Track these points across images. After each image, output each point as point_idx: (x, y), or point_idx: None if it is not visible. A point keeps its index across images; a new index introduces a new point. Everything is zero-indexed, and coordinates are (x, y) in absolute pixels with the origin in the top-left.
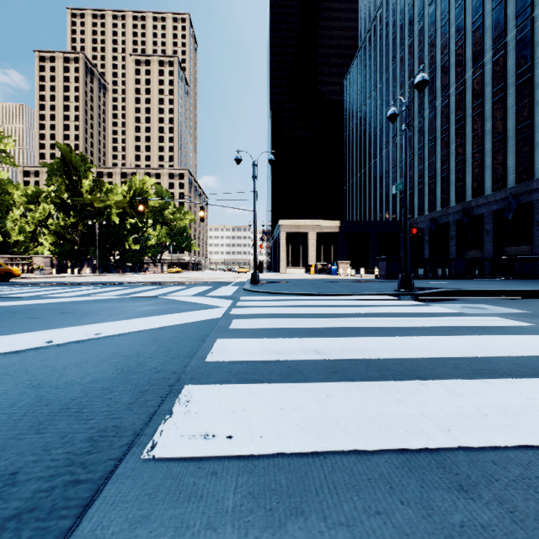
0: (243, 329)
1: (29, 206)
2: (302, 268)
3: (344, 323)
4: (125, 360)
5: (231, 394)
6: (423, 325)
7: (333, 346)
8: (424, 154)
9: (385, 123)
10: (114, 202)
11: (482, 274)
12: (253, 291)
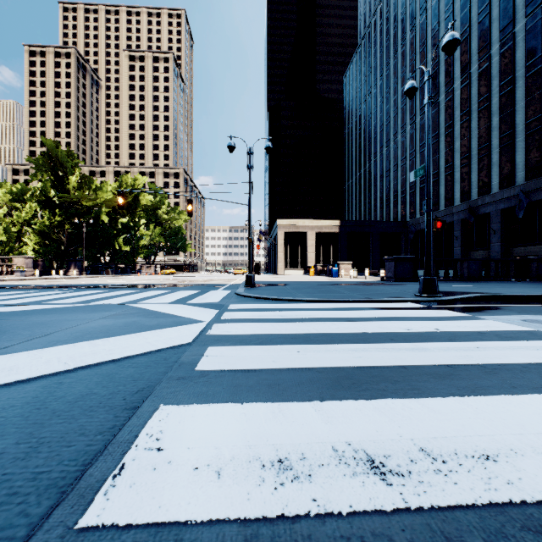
0: (219, 372)
1: (14, 204)
2: (301, 269)
3: (385, 357)
4: None
5: None
6: (515, 360)
7: (401, 435)
8: None
9: (385, 120)
10: (103, 200)
11: (497, 276)
12: (246, 297)
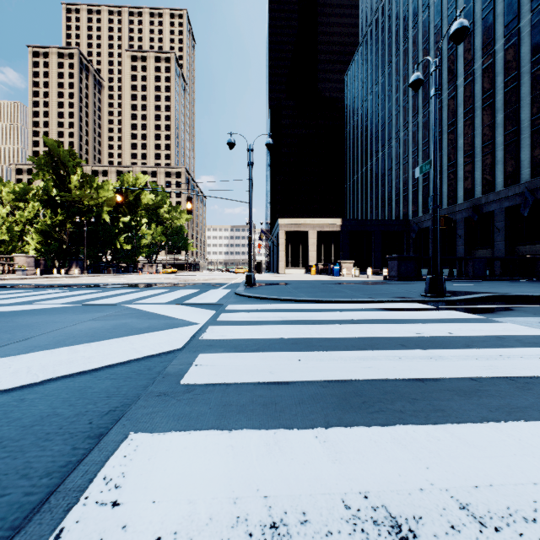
0: (207, 387)
1: (17, 204)
2: (302, 268)
3: (398, 367)
4: None
5: None
6: None
7: (431, 482)
8: (430, 150)
9: (387, 118)
10: (105, 199)
11: (503, 275)
12: (245, 296)
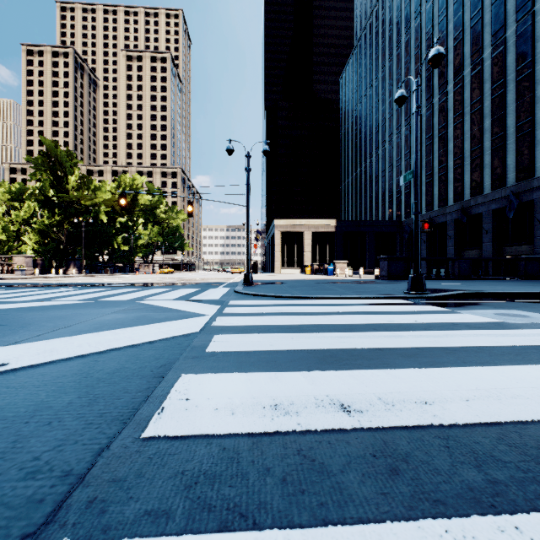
0: (225, 353)
1: (13, 204)
2: (298, 268)
3: (366, 342)
4: None
5: None
6: (473, 344)
7: (366, 391)
8: (421, 153)
9: (381, 121)
10: (102, 199)
11: (487, 275)
12: (245, 294)
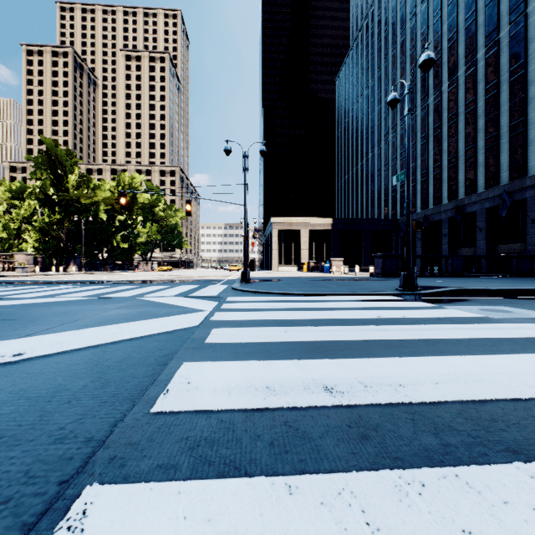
0: (223, 344)
1: (14, 202)
2: (295, 266)
3: (353, 334)
4: (24, 409)
5: (168, 520)
6: (453, 336)
7: (349, 376)
8: (417, 152)
9: (377, 121)
10: (102, 198)
11: (479, 272)
12: (242, 291)
